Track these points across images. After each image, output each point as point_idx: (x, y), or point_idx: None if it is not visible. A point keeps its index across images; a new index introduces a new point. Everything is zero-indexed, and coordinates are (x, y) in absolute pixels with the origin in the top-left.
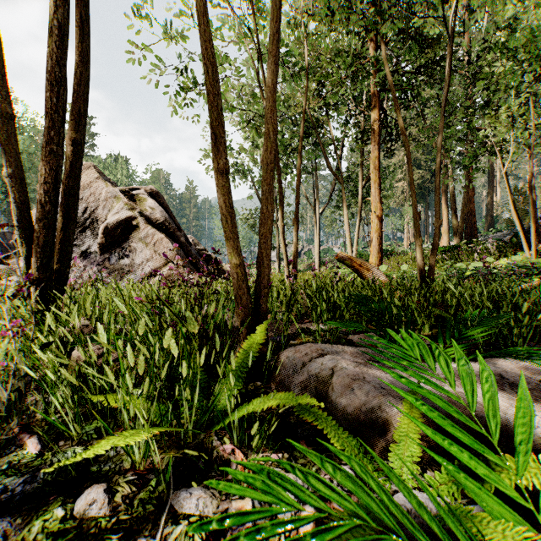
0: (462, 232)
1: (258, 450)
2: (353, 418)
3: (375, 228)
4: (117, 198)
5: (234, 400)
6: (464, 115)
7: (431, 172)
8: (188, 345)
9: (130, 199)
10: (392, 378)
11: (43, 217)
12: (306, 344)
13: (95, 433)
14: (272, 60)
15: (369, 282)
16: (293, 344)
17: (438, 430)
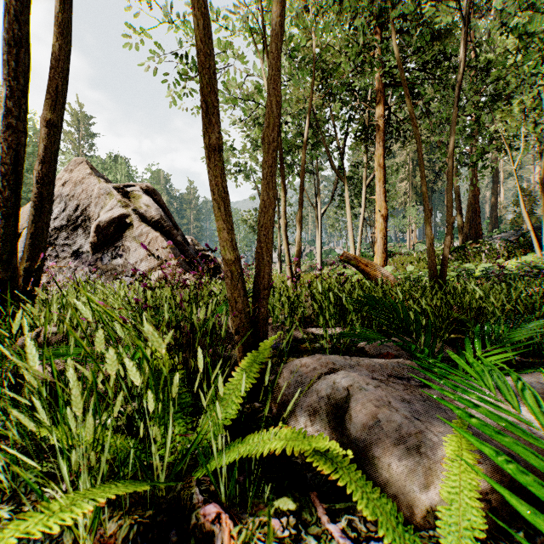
0: (468, 233)
1: (253, 509)
2: (382, 463)
3: (380, 228)
4: (110, 194)
5: (224, 432)
6: (473, 110)
7: (434, 172)
8: (169, 359)
9: (124, 196)
10: (423, 401)
11: (1, 205)
12: (313, 356)
13: (37, 481)
14: (273, 18)
15: (379, 283)
16: (297, 352)
17: (500, 484)
